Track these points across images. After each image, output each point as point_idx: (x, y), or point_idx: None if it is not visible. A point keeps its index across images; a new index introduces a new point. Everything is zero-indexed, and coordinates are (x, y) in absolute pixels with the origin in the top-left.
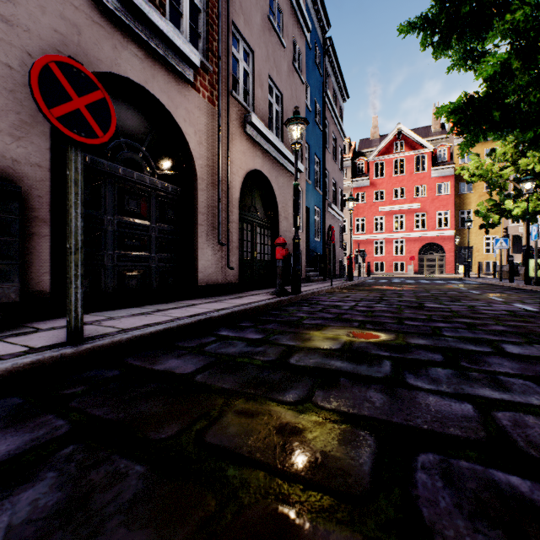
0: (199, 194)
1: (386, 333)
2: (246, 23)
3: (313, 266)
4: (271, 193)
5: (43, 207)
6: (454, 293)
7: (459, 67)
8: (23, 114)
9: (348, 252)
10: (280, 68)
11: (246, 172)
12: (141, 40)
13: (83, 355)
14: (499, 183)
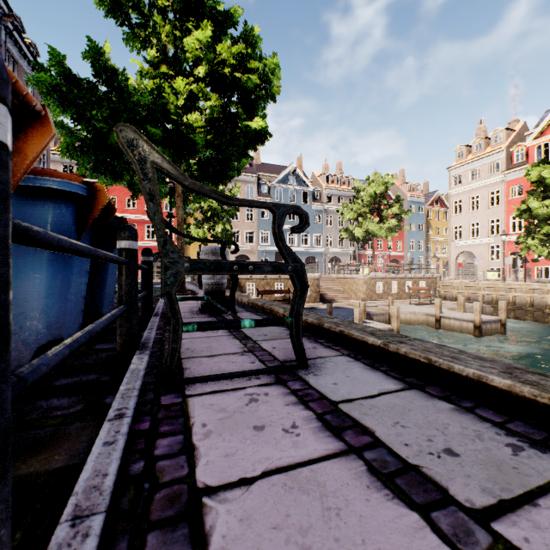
0: None
1: None
2: None
3: None
4: None
5: None
6: None
7: None
8: None
9: None
10: None
11: None
12: None
13: None
14: (190, 212)
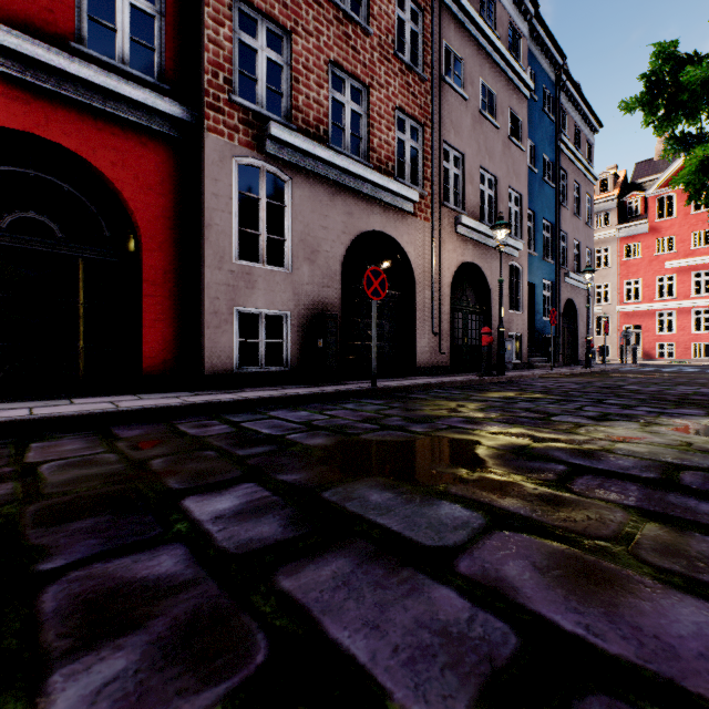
0: (417, 296)
1: (541, 395)
2: (456, 133)
3: (540, 350)
4: (482, 279)
5: (338, 321)
6: (701, 381)
7: (670, 156)
8: (331, 273)
9: (612, 330)
10: (493, 152)
11: (456, 267)
12: (381, 201)
13: (379, 390)
14: None
